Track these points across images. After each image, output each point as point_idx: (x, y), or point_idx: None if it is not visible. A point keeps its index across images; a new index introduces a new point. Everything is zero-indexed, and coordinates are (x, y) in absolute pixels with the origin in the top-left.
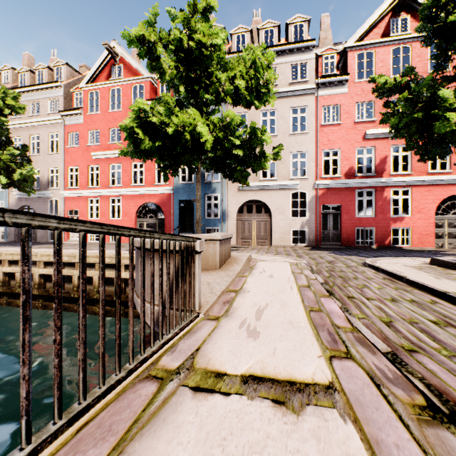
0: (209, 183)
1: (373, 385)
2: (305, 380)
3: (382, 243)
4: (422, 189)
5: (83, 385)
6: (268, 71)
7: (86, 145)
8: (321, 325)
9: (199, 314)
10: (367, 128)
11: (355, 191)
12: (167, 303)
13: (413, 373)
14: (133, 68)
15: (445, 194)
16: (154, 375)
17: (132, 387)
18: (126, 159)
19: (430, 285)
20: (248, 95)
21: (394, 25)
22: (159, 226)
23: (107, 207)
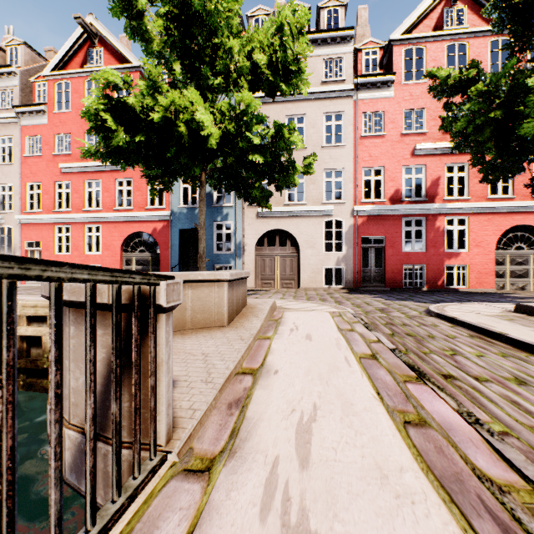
0: (220, 207)
1: None
2: None
3: (434, 284)
4: (481, 218)
5: None
6: (299, 40)
7: (52, 154)
8: (457, 483)
9: (167, 455)
10: (416, 142)
11: (402, 219)
12: (3, 508)
13: None
14: (118, 54)
15: (507, 225)
16: None
17: None
18: (108, 173)
19: None
20: (271, 75)
21: (448, 16)
22: (152, 263)
23: (82, 238)
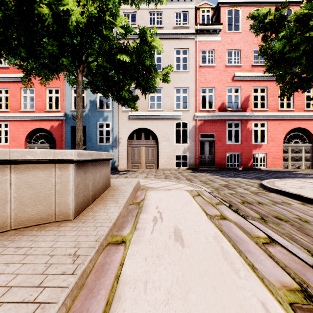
0: (101, 111)
1: None
2: None
3: (246, 165)
4: (275, 122)
5: None
6: None
7: None
8: None
9: None
10: (235, 71)
11: (226, 122)
12: None
13: None
14: None
15: (290, 127)
16: None
17: None
18: (14, 83)
19: None
20: None
21: None
22: None
23: None
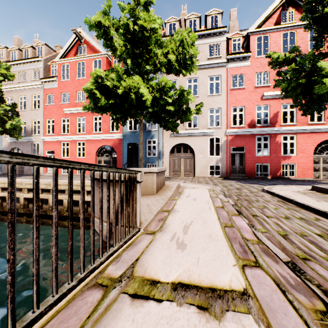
0: (149, 131)
1: (280, 292)
2: (224, 286)
3: (275, 175)
4: (304, 135)
5: (37, 296)
6: (192, 48)
7: (59, 103)
8: (234, 238)
9: (140, 229)
10: (264, 91)
11: (255, 137)
12: (114, 222)
13: (311, 280)
14: (94, 47)
15: (321, 139)
16: (101, 283)
17: (81, 294)
18: (89, 113)
19: (313, 206)
20: (177, 66)
21: (283, 16)
22: (113, 162)
23: (75, 149)
